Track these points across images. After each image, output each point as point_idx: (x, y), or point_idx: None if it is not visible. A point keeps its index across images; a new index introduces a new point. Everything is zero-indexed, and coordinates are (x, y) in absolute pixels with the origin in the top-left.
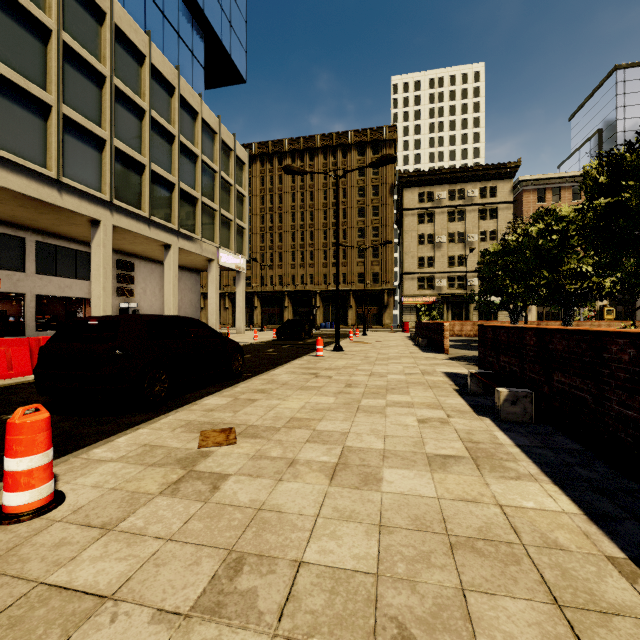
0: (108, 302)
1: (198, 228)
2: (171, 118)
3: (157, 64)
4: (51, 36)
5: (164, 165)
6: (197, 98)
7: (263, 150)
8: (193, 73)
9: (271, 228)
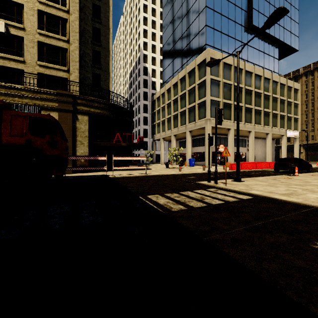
0: (253, 153)
1: (278, 124)
2: (269, 90)
3: (265, 76)
4: (243, 89)
5: (267, 107)
6: (278, 77)
7: (306, 70)
8: (274, 64)
9: (312, 109)
